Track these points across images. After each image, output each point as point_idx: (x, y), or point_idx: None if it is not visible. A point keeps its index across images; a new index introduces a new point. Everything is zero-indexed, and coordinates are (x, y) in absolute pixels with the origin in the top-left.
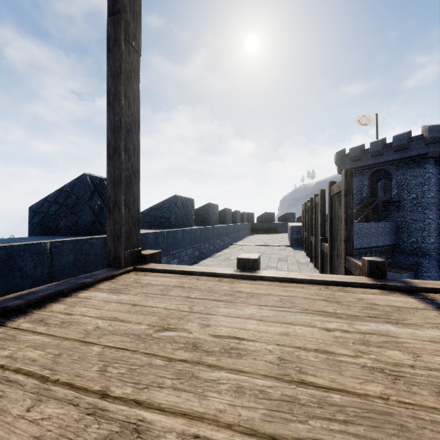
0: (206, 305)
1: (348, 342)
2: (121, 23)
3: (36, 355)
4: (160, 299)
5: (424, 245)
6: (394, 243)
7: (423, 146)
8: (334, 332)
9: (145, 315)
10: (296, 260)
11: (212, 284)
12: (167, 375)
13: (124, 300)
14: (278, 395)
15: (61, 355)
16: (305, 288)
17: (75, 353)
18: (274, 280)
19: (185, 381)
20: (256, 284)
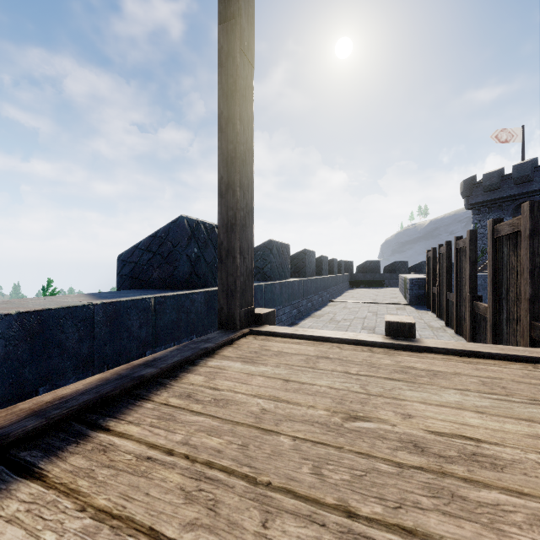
0: (382, 385)
1: None
2: (236, 29)
3: (217, 444)
4: (313, 374)
5: None
6: None
7: None
8: None
9: (311, 395)
10: (425, 323)
11: (364, 355)
12: (414, 490)
13: (267, 372)
14: None
15: (247, 446)
16: (503, 366)
17: (263, 445)
18: (448, 352)
19: (450, 502)
20: (426, 358)
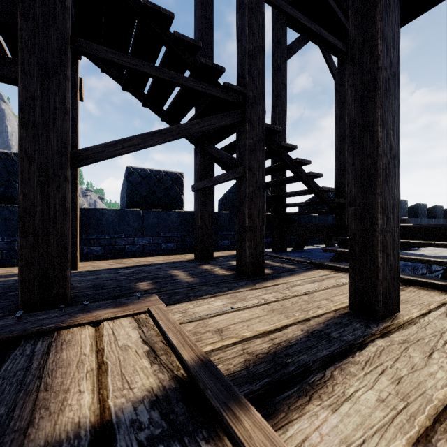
0: None
1: None
2: None
3: None
4: None
5: None
6: None
7: None
8: None
9: None
10: None
11: None
12: None
13: None
14: None
15: None
16: None
17: None
18: None
19: None
20: None
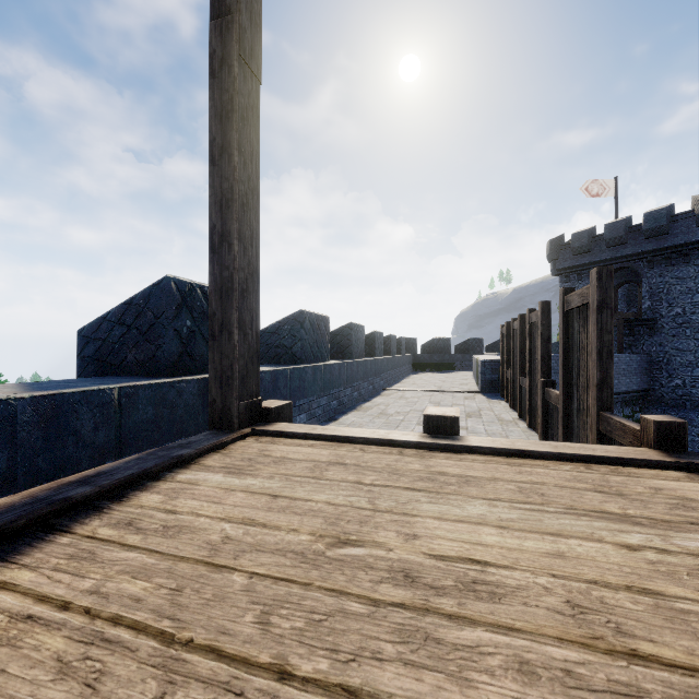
0: (396, 498)
1: (679, 573)
2: (232, 29)
3: (140, 590)
4: (314, 486)
5: (696, 390)
6: (645, 388)
7: (695, 228)
8: (643, 552)
9: (299, 515)
10: (495, 415)
11: (390, 459)
12: (381, 635)
13: (254, 486)
14: (603, 681)
15: (182, 591)
16: (551, 468)
17: (205, 587)
18: (493, 453)
19: (419, 648)
20: (465, 461)
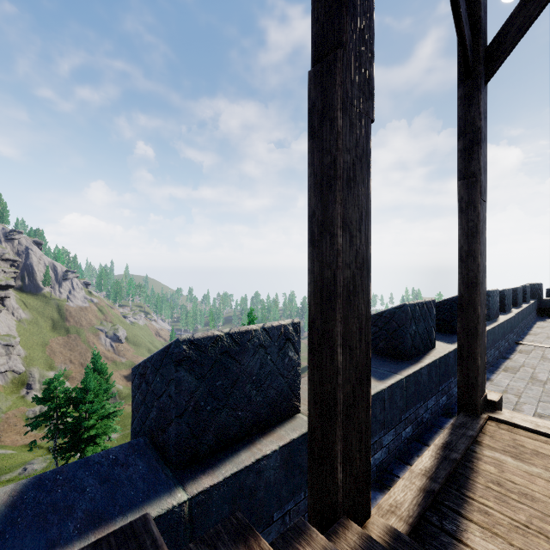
0: None
1: None
2: (476, 186)
3: None
4: None
5: None
6: None
7: None
8: None
9: None
10: None
11: None
12: None
13: (542, 475)
14: None
15: None
16: None
17: None
18: None
19: None
20: None
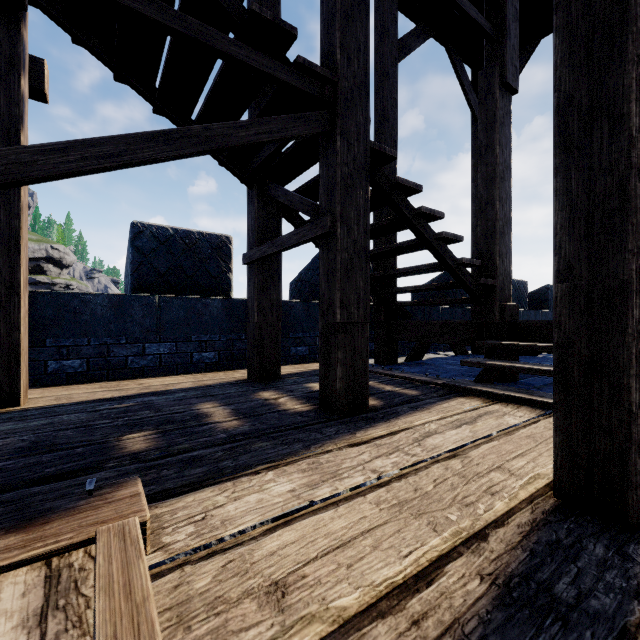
0: None
1: None
2: None
3: None
4: None
5: None
6: None
7: None
8: None
9: None
10: None
11: None
12: None
13: None
14: None
15: None
16: None
17: None
18: None
19: None
20: None
